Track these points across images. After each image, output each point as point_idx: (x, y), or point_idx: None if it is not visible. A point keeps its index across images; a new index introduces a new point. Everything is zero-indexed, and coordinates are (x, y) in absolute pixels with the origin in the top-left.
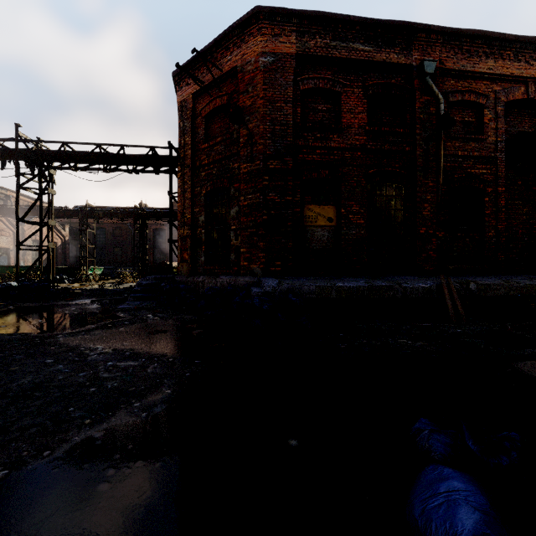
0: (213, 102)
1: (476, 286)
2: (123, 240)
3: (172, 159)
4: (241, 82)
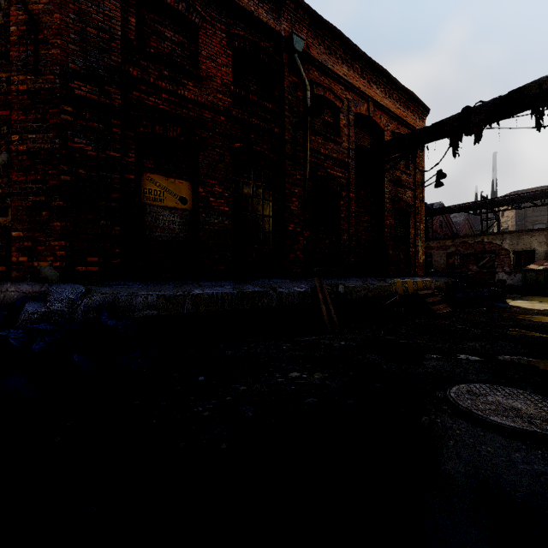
0: None
1: (344, 288)
2: None
3: None
4: None
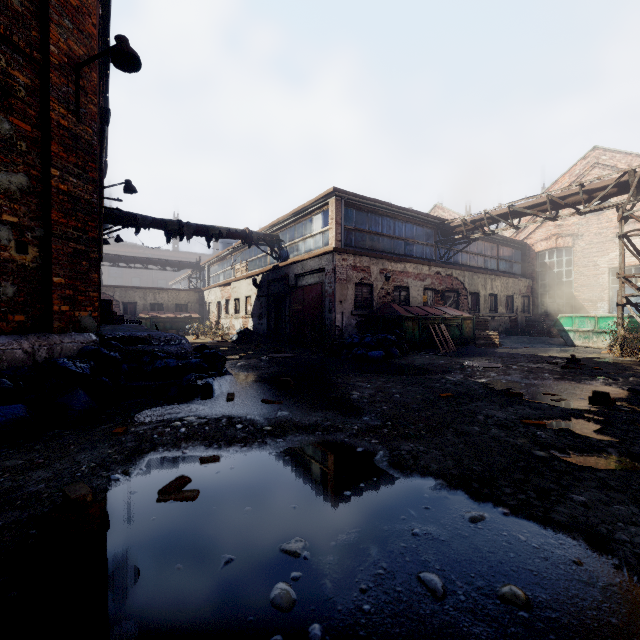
0: None
1: None
2: None
3: None
4: None
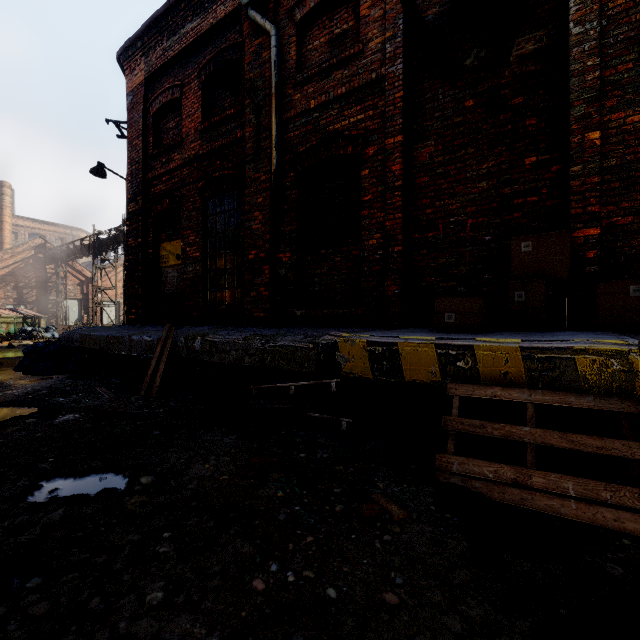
0: None
1: (200, 343)
2: None
3: None
4: None
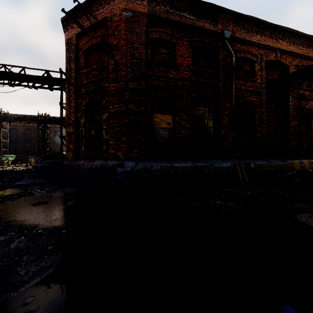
0: (90, 41)
1: (254, 165)
2: (31, 137)
3: (62, 80)
4: (110, 28)
